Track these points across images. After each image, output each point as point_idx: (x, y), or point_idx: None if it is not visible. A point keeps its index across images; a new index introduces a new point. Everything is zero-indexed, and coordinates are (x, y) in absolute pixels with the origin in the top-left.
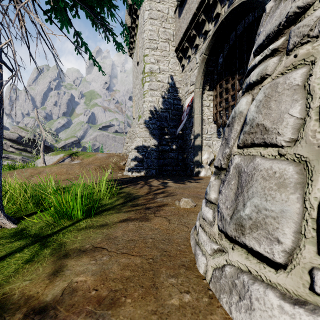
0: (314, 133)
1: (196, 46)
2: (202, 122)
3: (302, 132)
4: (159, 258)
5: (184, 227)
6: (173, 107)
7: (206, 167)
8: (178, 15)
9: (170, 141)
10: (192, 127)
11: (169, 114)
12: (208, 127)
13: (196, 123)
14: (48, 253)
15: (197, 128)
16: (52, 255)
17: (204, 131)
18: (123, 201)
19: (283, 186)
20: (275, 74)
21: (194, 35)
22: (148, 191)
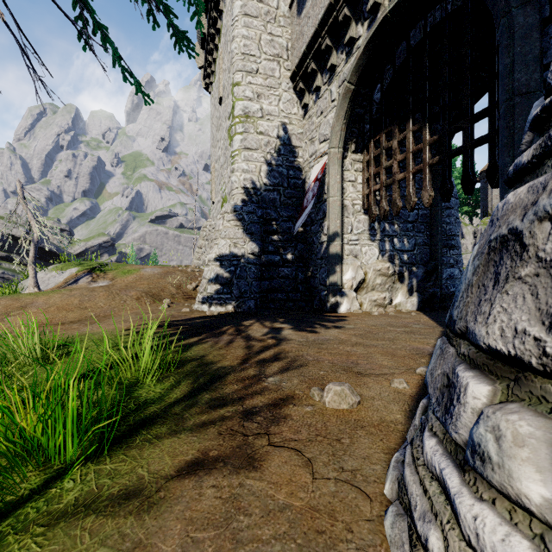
0: None
1: (331, 69)
2: (342, 210)
3: None
4: None
5: (358, 495)
6: (287, 183)
7: (350, 296)
8: (297, 11)
9: (281, 246)
10: (323, 220)
11: (279, 195)
12: (354, 221)
13: (332, 212)
14: None
15: (333, 221)
16: None
17: (346, 228)
18: (189, 389)
19: None
20: None
21: (328, 48)
22: (245, 355)
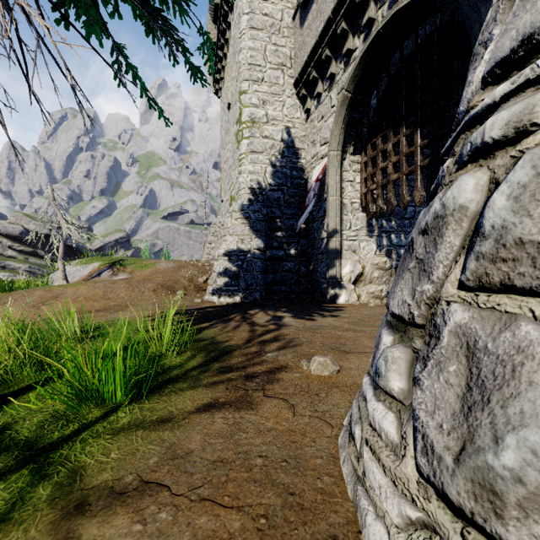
0: None
1: (331, 77)
2: (341, 209)
3: None
4: (280, 514)
5: (324, 424)
6: (290, 183)
7: (348, 288)
8: (300, 22)
9: (285, 242)
10: (323, 218)
11: (283, 194)
12: (352, 218)
13: (332, 210)
14: (44, 498)
15: (333, 219)
16: (52, 503)
17: (345, 225)
18: (203, 360)
19: None
20: None
21: (328, 58)
22: (249, 337)
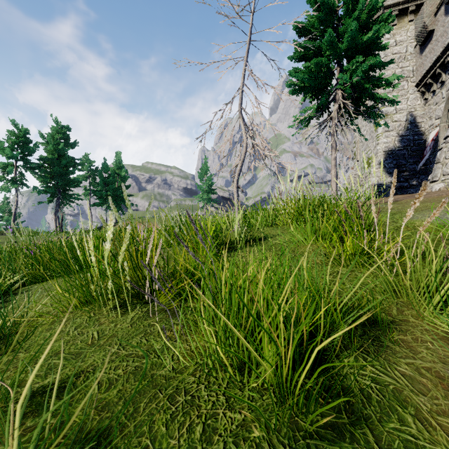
0: (444, 159)
1: (441, 82)
2: None
3: (443, 159)
4: None
5: None
6: (412, 144)
7: None
8: (419, 51)
9: (409, 178)
10: None
11: (407, 151)
12: None
13: None
14: None
15: None
16: None
17: None
18: None
19: (439, 168)
20: (443, 148)
21: (439, 73)
22: None
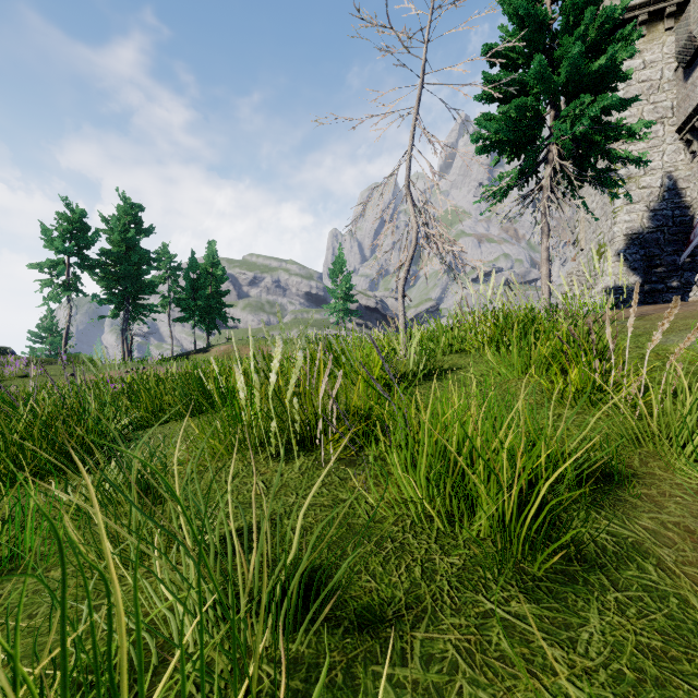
0: None
1: None
2: None
3: None
4: None
5: None
6: (671, 222)
7: None
8: (683, 77)
9: (665, 276)
10: None
11: (663, 234)
12: None
13: None
14: None
15: None
16: None
17: None
18: None
19: None
20: None
21: None
22: None
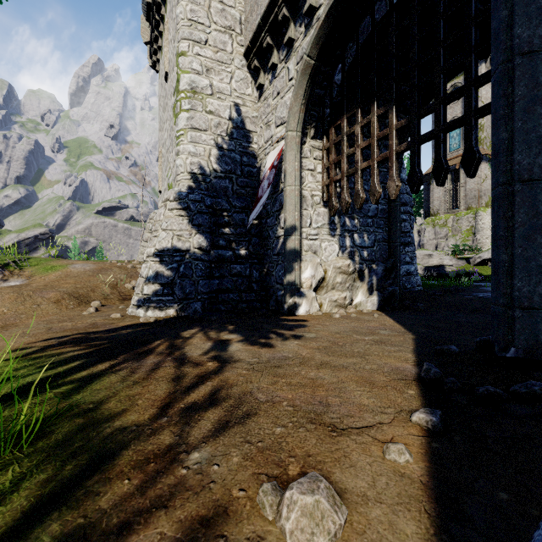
0: None
1: (289, 43)
2: (301, 201)
3: None
4: None
5: None
6: (240, 170)
7: (309, 296)
8: None
9: (234, 240)
10: (280, 212)
11: (232, 183)
12: (313, 214)
13: (290, 203)
14: None
15: (291, 213)
16: None
17: (304, 221)
18: (28, 505)
19: None
20: None
21: (286, 19)
22: (168, 396)
